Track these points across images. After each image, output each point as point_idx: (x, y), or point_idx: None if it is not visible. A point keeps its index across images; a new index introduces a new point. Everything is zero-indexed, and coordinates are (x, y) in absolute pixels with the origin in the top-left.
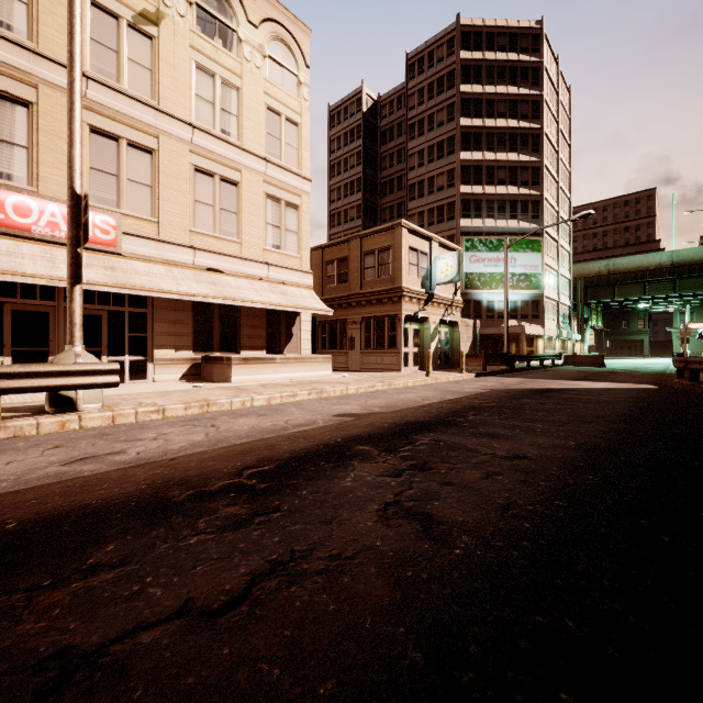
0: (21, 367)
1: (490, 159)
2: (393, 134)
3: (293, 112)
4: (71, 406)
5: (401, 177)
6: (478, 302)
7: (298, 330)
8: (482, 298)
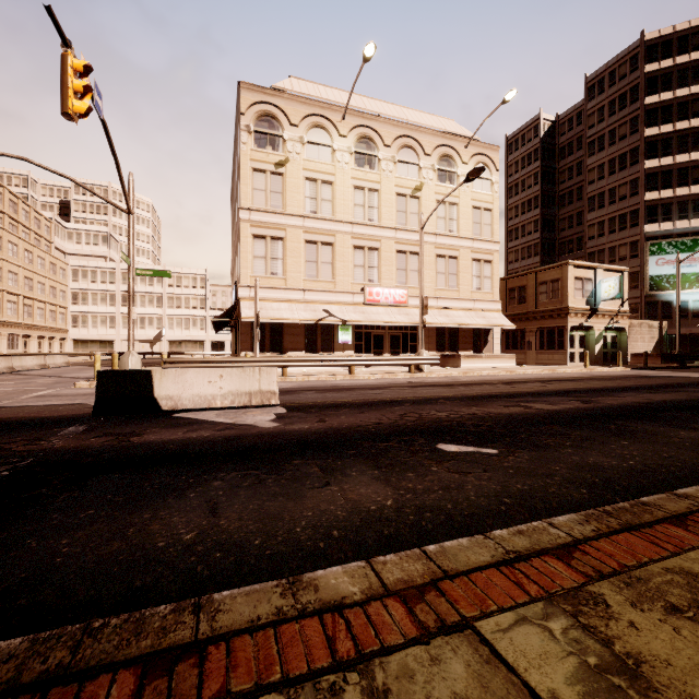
0: (418, 357)
1: (682, 161)
2: (572, 149)
3: (488, 203)
4: (424, 371)
5: (580, 188)
6: (667, 303)
7: (491, 338)
8: (672, 298)
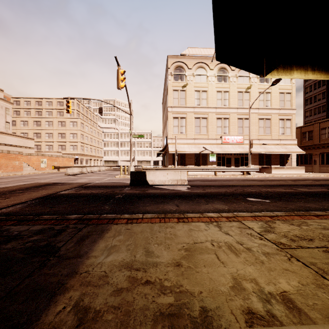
0: (247, 168)
1: None
2: None
3: (289, 90)
4: (250, 174)
5: None
6: None
7: (290, 158)
8: None
